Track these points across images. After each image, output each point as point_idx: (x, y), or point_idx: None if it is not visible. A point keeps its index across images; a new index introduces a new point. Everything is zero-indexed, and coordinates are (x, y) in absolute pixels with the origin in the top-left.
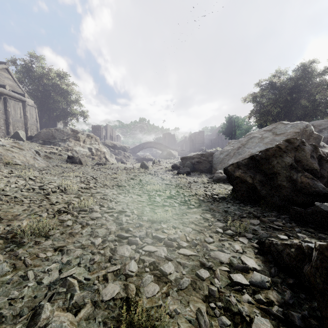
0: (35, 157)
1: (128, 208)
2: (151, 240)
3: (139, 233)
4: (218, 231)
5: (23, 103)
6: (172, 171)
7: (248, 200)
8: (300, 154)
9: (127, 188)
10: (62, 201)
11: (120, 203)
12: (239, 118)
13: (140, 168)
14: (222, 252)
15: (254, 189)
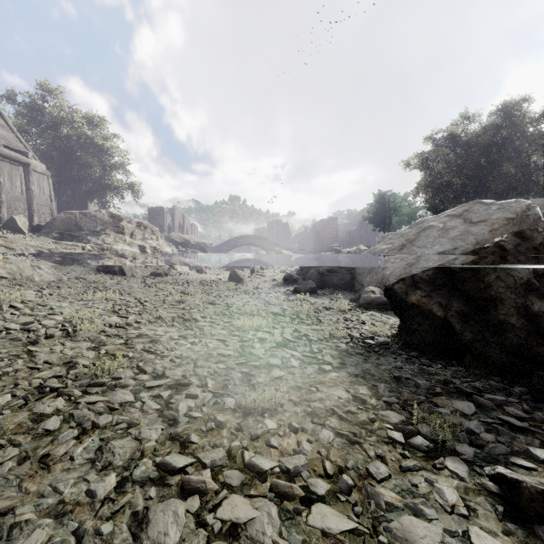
0: (35, 263)
1: (196, 374)
2: (240, 476)
3: (211, 453)
4: (392, 439)
5: (26, 168)
6: (285, 287)
7: (434, 349)
8: (543, 261)
9: (200, 325)
10: (59, 359)
11: (181, 360)
12: (396, 195)
13: (229, 281)
14: (416, 514)
15: (448, 330)
